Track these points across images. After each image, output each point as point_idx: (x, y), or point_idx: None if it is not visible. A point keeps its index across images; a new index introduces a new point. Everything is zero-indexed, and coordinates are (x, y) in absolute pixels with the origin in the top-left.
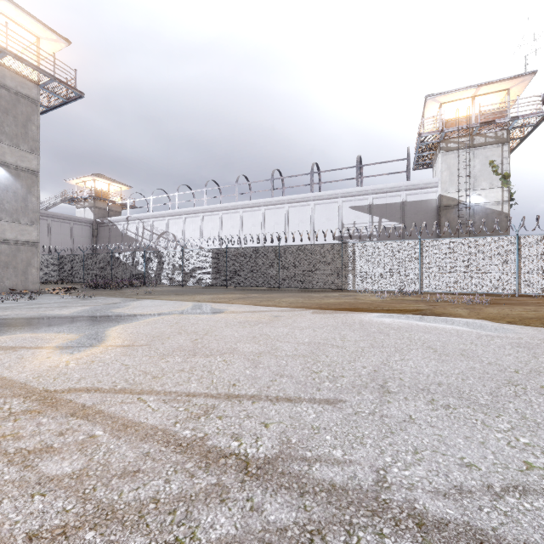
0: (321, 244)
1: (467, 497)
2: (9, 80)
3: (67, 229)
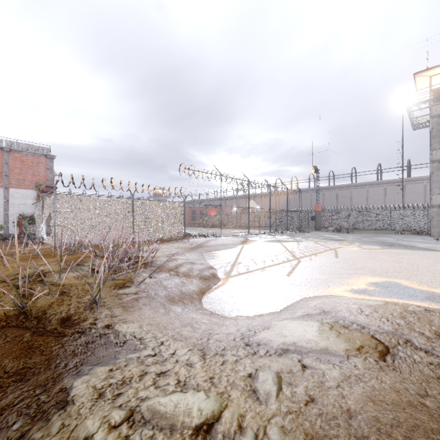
0: None
1: (309, 258)
2: None
3: None
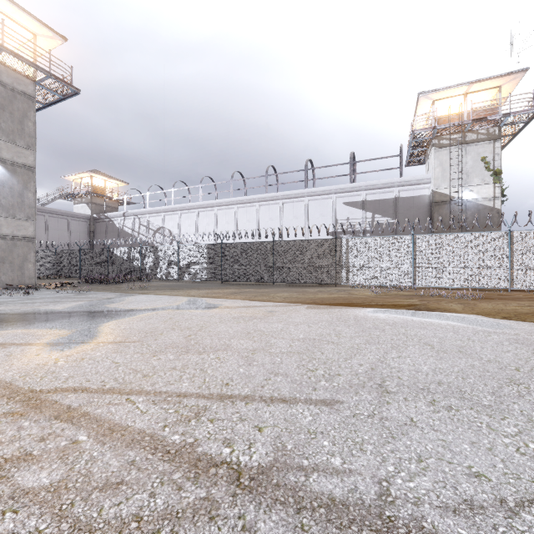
0: (315, 239)
1: (479, 514)
2: (6, 76)
3: (64, 225)
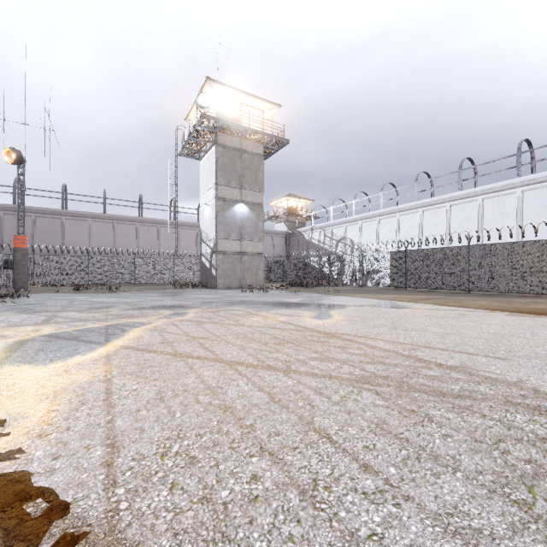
0: (530, 241)
1: None
2: (249, 146)
3: (270, 241)
